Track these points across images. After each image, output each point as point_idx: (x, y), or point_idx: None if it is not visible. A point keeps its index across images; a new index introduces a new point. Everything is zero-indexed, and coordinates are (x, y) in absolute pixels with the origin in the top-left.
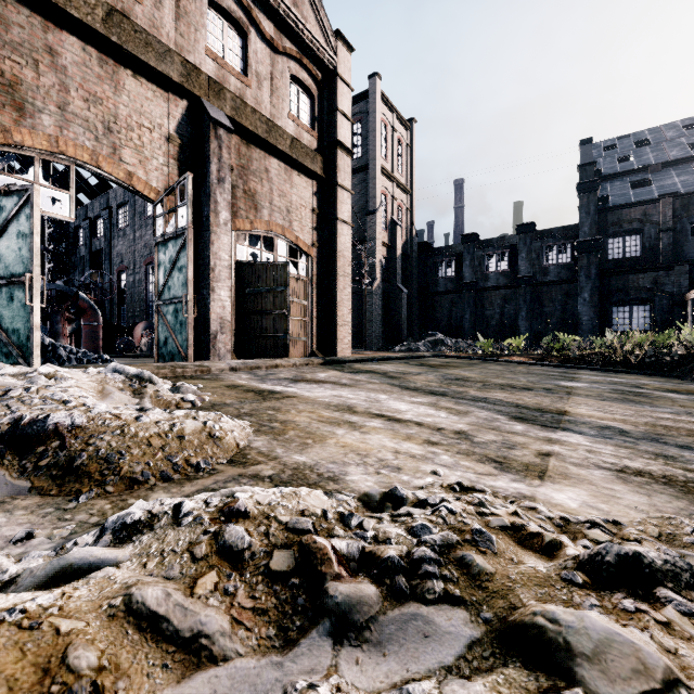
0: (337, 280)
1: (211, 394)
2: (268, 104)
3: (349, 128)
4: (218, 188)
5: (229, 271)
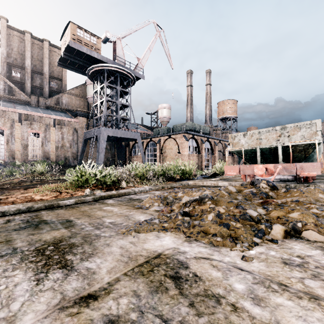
0: None
1: None
2: None
3: None
4: None
5: None
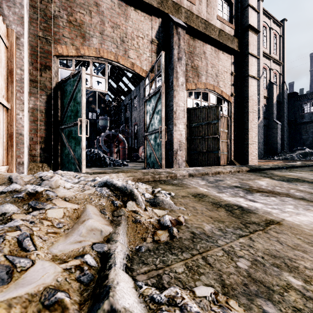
0: (248, 115)
1: (184, 208)
2: (205, 13)
3: (256, 16)
4: (178, 63)
5: (184, 113)
